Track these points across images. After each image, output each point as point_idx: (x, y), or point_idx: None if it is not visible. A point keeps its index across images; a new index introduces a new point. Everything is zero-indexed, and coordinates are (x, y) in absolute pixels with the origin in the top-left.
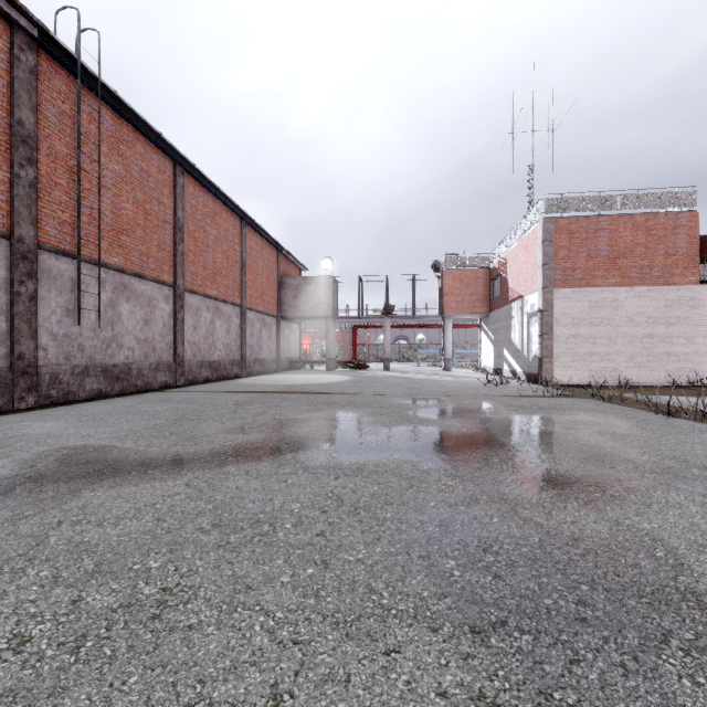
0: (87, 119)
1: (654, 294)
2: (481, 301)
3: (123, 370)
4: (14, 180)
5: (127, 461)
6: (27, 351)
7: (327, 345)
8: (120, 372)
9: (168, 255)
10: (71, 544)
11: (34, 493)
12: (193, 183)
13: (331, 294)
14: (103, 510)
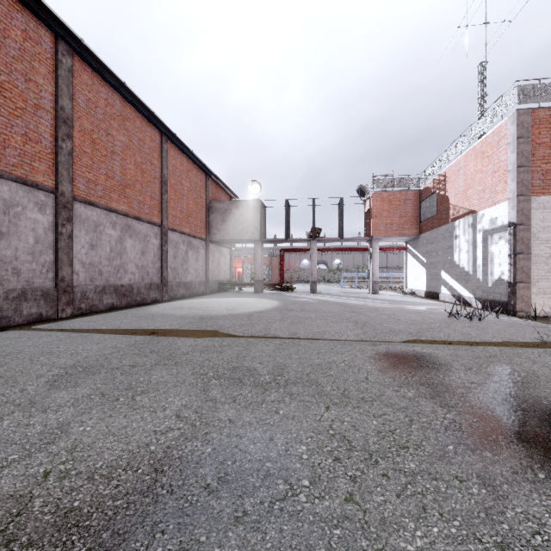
0: None
1: None
2: (410, 222)
3: None
4: None
5: None
6: None
7: (255, 267)
8: None
9: (45, 151)
10: None
11: None
12: (90, 73)
13: (259, 217)
14: None
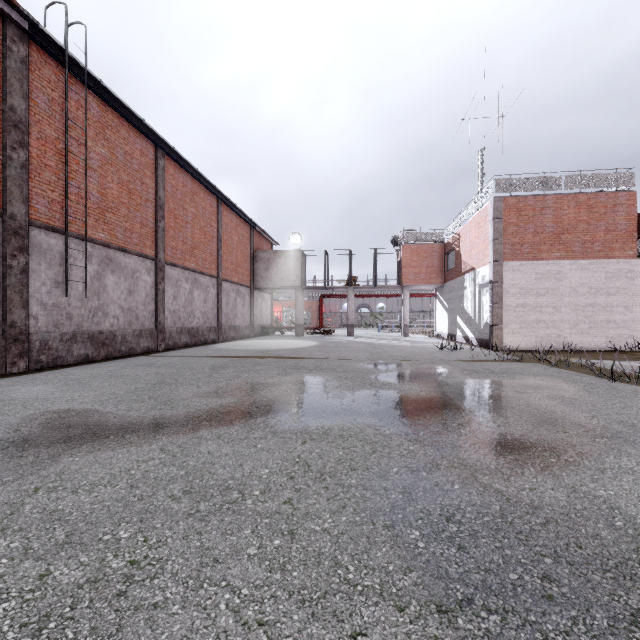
0: (75, 106)
1: (595, 266)
2: (436, 272)
3: (108, 337)
4: (7, 162)
5: (107, 425)
6: (18, 320)
7: (296, 313)
8: (106, 339)
9: (150, 231)
10: (45, 512)
11: (15, 458)
12: (174, 165)
13: (300, 266)
14: (79, 476)
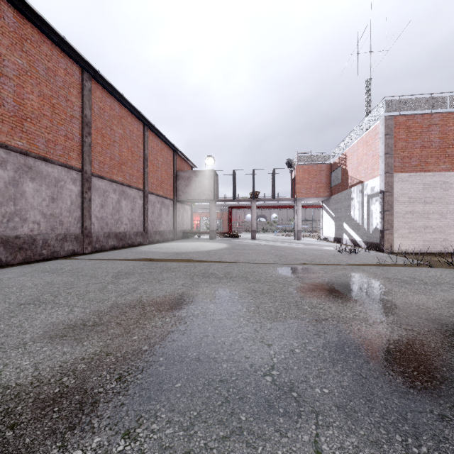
0: None
1: None
2: (324, 187)
3: (26, 241)
4: None
5: None
6: None
7: (210, 220)
8: (24, 243)
9: (76, 145)
10: None
11: None
12: (101, 90)
13: (213, 183)
14: None
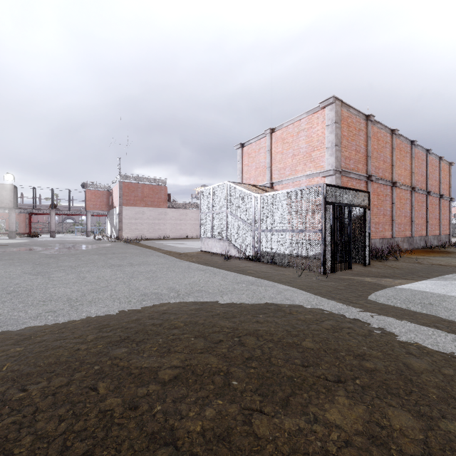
0: None
1: (155, 210)
2: (105, 205)
3: None
4: None
5: None
6: None
7: (9, 224)
8: None
9: None
10: None
11: None
12: None
13: (13, 195)
14: None
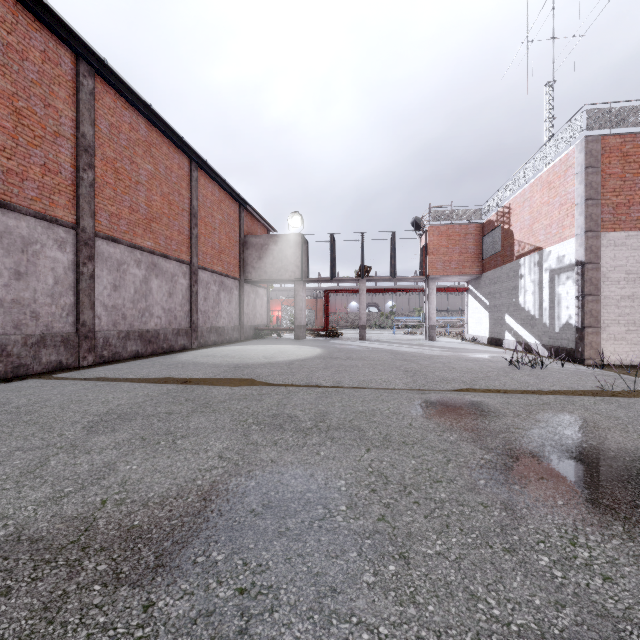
0: None
1: None
2: (471, 260)
3: None
4: None
5: None
6: None
7: (296, 311)
8: None
9: (65, 183)
10: None
11: None
12: (113, 96)
13: (300, 254)
14: None
